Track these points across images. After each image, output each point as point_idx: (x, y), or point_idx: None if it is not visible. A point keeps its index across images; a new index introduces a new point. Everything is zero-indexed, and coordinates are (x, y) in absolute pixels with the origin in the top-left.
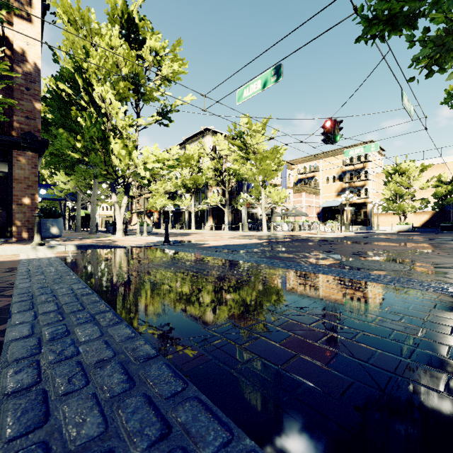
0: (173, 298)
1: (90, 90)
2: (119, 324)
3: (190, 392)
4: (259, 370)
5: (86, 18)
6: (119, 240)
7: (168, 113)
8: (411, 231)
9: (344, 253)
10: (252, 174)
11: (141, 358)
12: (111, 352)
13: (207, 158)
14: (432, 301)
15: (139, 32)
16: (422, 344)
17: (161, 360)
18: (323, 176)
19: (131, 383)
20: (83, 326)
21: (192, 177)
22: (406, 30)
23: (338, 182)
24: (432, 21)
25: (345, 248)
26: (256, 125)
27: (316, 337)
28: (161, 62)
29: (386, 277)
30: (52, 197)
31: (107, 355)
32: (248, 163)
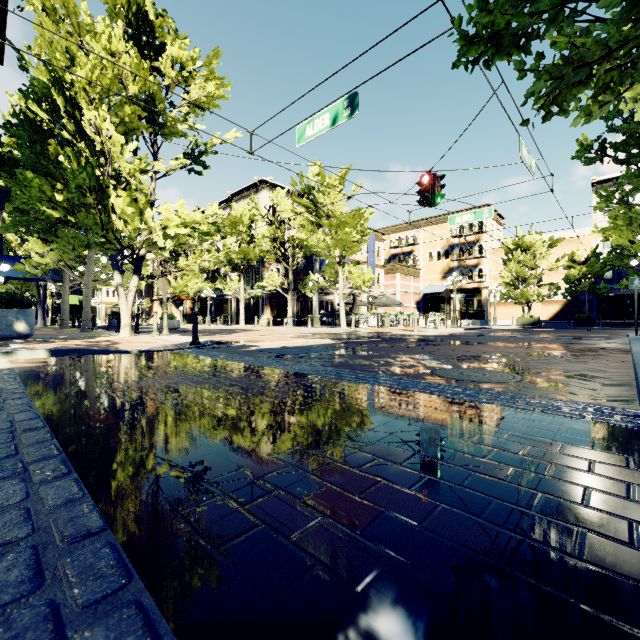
0: (169, 432)
1: (77, 116)
2: (64, 478)
3: (129, 592)
4: (255, 547)
5: (72, 6)
6: (123, 341)
7: (201, 155)
8: (537, 326)
9: (441, 358)
10: (325, 246)
11: (74, 536)
12: (28, 527)
13: (262, 223)
14: (536, 427)
15: (155, 33)
16: (504, 492)
17: (106, 538)
18: (425, 251)
19: (36, 582)
20: (1, 484)
21: (241, 249)
22: (515, 54)
23: (444, 259)
24: (554, 46)
25: (444, 351)
26: (331, 178)
27: (360, 487)
28: (189, 80)
29: (486, 393)
30: (21, 276)
31: (17, 534)
32: (319, 231)
